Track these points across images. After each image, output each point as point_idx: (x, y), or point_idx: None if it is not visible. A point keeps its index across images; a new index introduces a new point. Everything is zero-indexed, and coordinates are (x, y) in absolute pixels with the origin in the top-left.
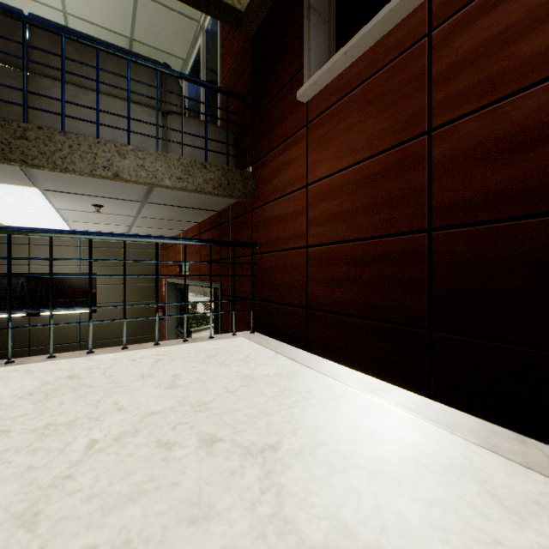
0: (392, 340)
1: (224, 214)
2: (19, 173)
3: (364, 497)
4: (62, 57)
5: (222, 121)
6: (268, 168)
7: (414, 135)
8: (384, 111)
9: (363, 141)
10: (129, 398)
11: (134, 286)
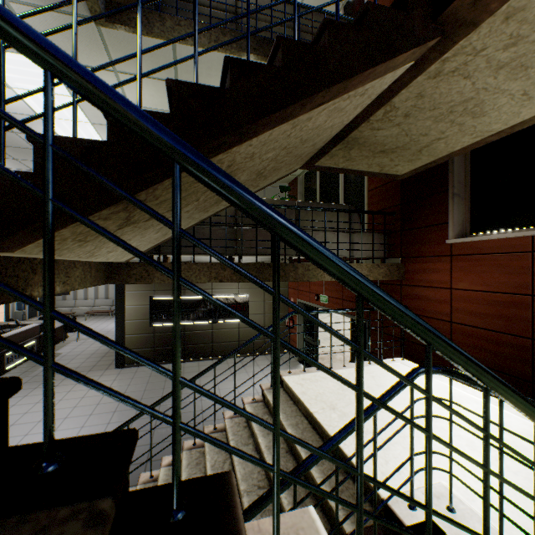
0: (510, 383)
1: None
2: None
3: (508, 439)
4: (312, 221)
5: (369, 216)
6: (416, 265)
7: (523, 293)
8: (506, 274)
9: (492, 282)
10: None
11: (271, 302)
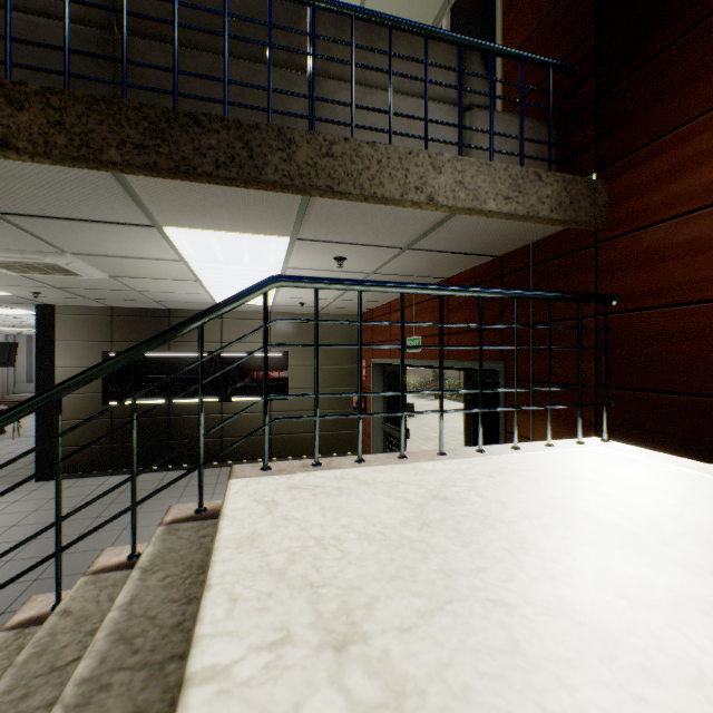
0: None
1: (511, 258)
2: (290, 214)
3: None
4: (351, 45)
5: None
6: (649, 167)
7: None
8: None
9: None
10: (620, 557)
11: (328, 369)
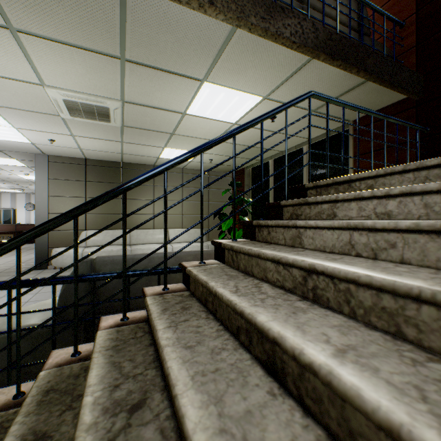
0: None
1: None
2: None
3: None
4: None
5: None
6: None
7: None
8: None
9: None
10: None
11: None
